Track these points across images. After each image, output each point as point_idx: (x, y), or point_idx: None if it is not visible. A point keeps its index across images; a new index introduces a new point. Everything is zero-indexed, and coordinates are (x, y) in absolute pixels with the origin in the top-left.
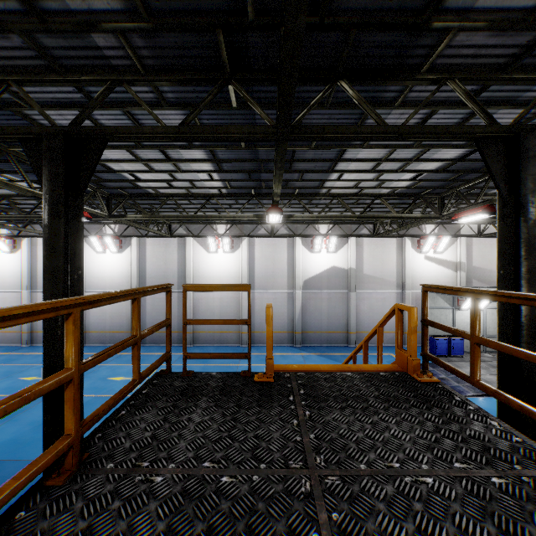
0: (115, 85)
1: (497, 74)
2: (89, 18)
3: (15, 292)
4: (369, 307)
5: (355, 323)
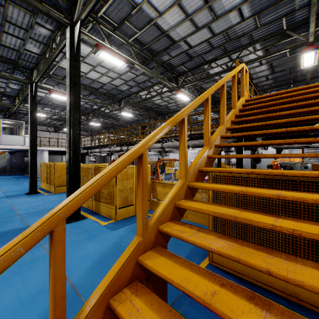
0: (264, 91)
1: None
2: (265, 85)
3: (193, 153)
4: None
5: None
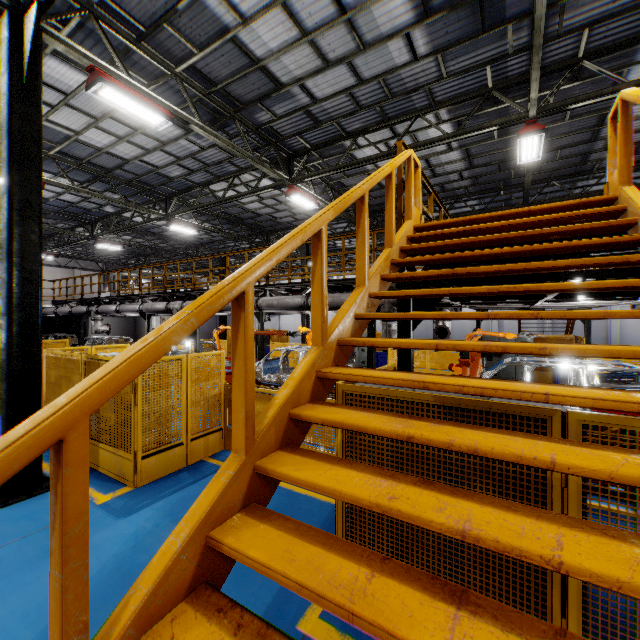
0: (456, 200)
1: (636, 163)
2: (458, 188)
3: None
4: (635, 321)
5: (616, 336)
